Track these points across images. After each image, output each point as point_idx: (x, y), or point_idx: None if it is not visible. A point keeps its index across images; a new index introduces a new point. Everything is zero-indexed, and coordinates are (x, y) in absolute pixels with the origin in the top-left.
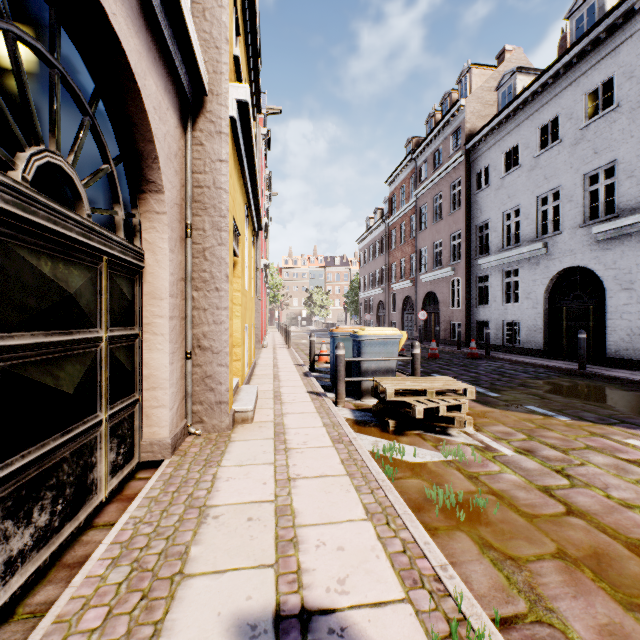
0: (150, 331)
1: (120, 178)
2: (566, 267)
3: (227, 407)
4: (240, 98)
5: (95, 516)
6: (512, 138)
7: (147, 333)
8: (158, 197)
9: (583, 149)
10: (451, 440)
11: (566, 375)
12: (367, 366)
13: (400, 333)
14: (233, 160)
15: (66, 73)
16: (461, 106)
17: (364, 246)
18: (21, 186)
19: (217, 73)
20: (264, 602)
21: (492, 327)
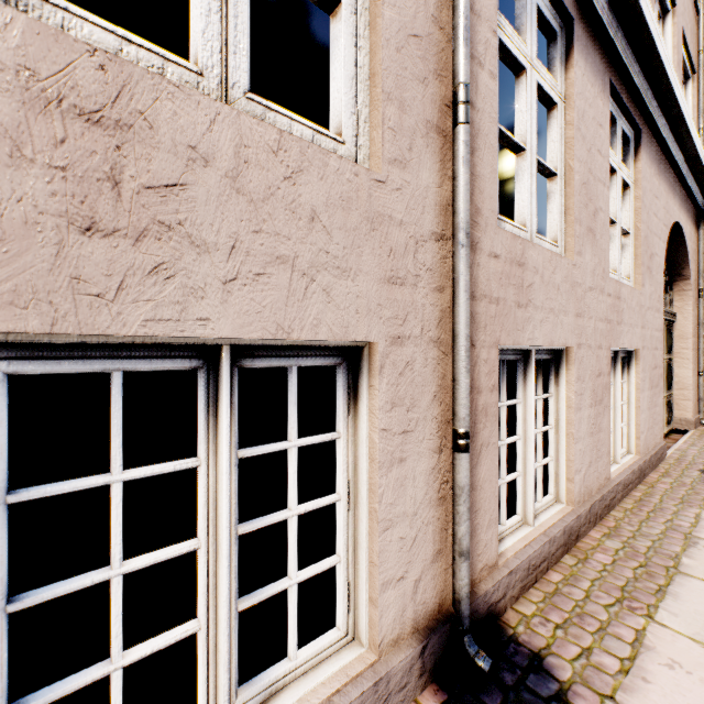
0: (678, 357)
1: None
2: None
3: None
4: None
5: None
6: None
7: (676, 358)
8: (685, 282)
9: None
10: None
11: None
12: None
13: None
14: None
15: None
16: None
17: None
18: None
19: None
20: None
21: None
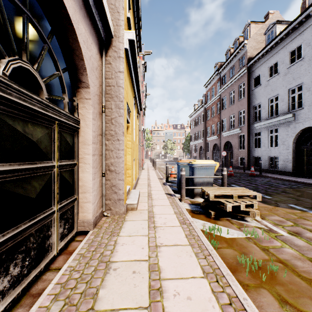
0: (83, 162)
1: (67, 80)
2: (306, 127)
3: (123, 202)
4: (130, 38)
5: (51, 263)
6: (274, 59)
7: (81, 163)
8: (86, 90)
9: None
10: (248, 224)
11: (308, 186)
12: (197, 180)
13: (215, 163)
14: (126, 72)
15: (32, 17)
16: (245, 44)
17: (192, 119)
18: (0, 77)
19: (118, 25)
20: None
21: (262, 159)
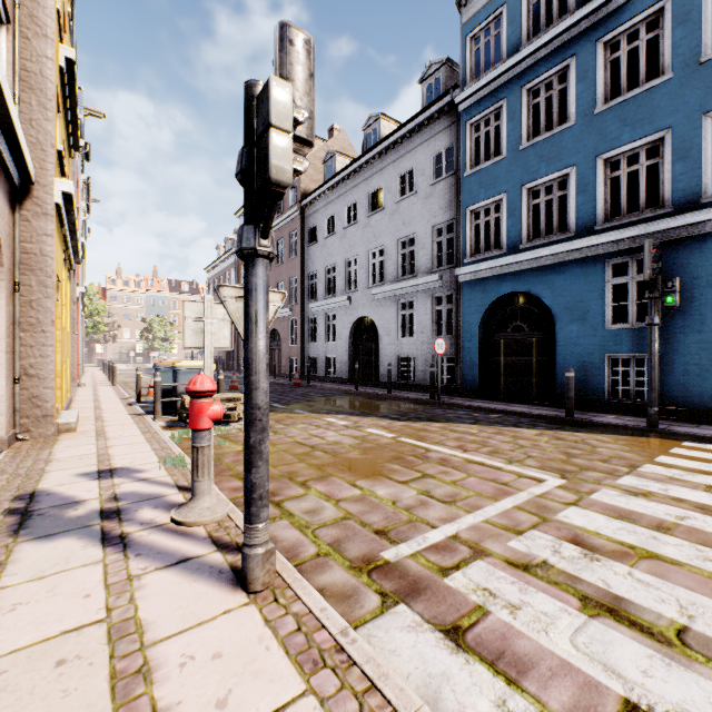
0: None
1: None
2: (361, 316)
3: (53, 419)
4: (65, 190)
5: None
6: (331, 208)
7: None
8: None
9: (369, 232)
10: (228, 428)
11: (346, 394)
12: (182, 390)
13: None
14: (57, 229)
15: None
16: None
17: (214, 276)
18: None
19: (44, 169)
20: (92, 470)
21: (319, 361)
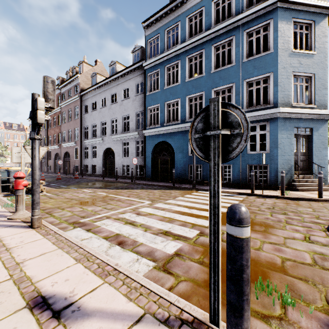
0: None
1: None
2: (107, 147)
3: None
4: None
5: None
6: (95, 98)
7: None
8: None
9: (111, 111)
10: None
11: (98, 181)
12: (13, 180)
13: (28, 169)
14: None
15: None
16: (78, 76)
17: None
18: None
19: None
20: None
21: (89, 167)
